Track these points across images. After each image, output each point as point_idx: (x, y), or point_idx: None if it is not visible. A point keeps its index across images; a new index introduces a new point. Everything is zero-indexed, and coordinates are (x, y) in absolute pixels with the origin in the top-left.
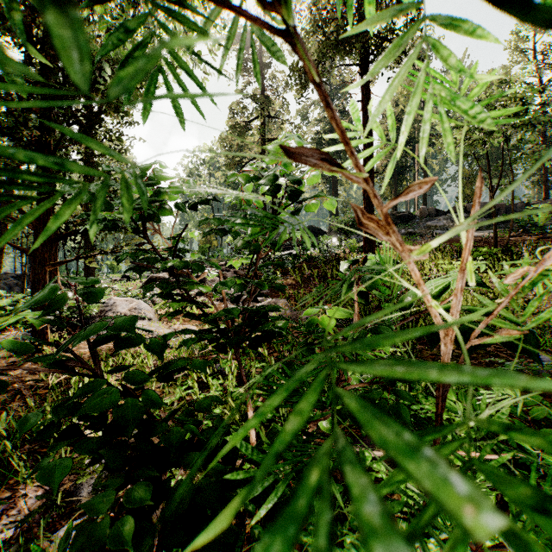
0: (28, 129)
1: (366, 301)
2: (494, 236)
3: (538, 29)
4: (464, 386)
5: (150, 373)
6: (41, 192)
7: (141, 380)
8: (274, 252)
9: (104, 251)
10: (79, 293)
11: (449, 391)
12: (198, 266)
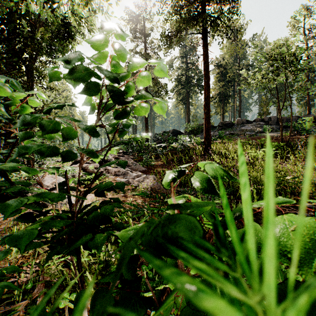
0: None
1: None
2: (281, 136)
3: (304, 17)
4: None
5: None
6: None
7: None
8: (151, 145)
9: None
10: None
11: None
12: (30, 170)
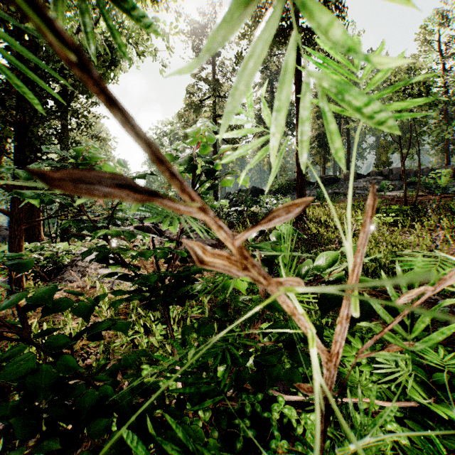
0: (4, 109)
1: (272, 270)
2: (404, 196)
3: (441, 25)
4: (372, 331)
5: (77, 335)
6: (18, 162)
7: (62, 346)
8: (222, 209)
9: (72, 211)
10: (7, 265)
11: (356, 339)
12: (130, 234)
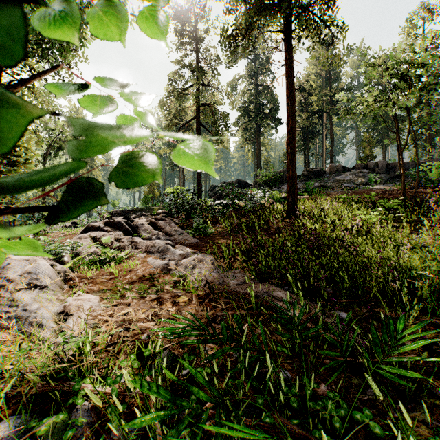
0: None
1: None
2: (403, 189)
3: (423, 20)
4: None
5: None
6: None
7: None
8: (206, 202)
9: None
10: None
11: None
12: None
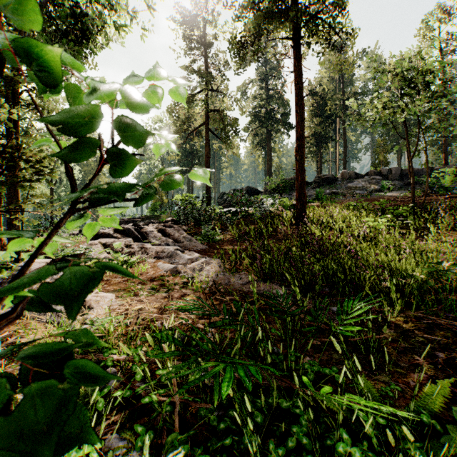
0: None
1: None
2: (412, 196)
3: (439, 22)
4: None
5: None
6: None
7: None
8: (214, 209)
9: None
10: None
11: None
12: None
